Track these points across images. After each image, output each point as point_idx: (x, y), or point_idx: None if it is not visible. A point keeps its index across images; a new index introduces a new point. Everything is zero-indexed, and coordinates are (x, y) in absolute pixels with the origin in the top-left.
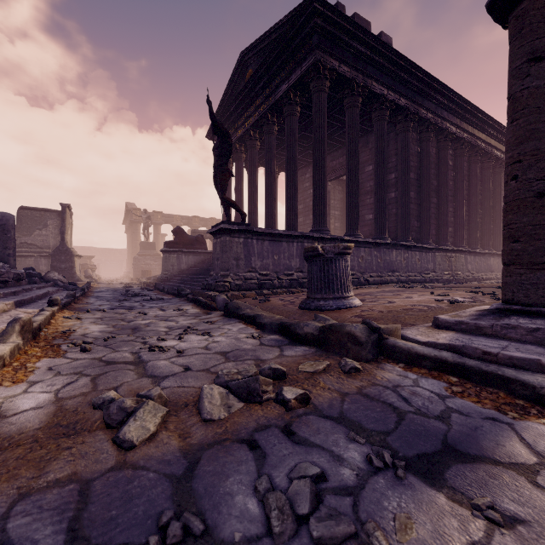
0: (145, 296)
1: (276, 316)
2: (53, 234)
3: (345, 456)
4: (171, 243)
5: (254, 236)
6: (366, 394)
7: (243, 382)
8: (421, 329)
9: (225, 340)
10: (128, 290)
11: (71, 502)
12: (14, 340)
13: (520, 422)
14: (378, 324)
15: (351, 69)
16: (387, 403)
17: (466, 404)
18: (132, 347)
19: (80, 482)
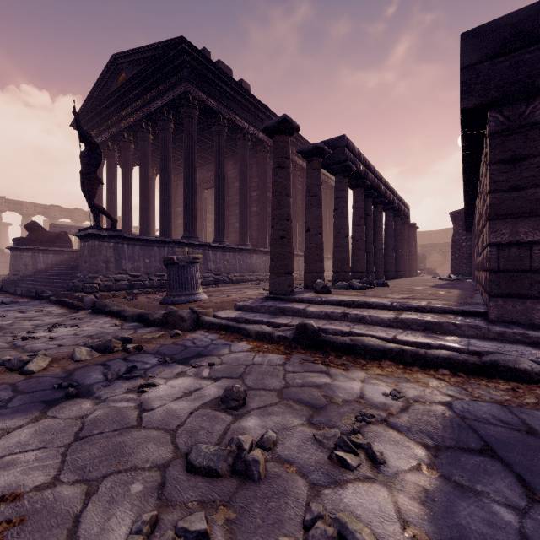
0: None
1: (139, 310)
2: None
3: (150, 362)
4: (24, 239)
5: (125, 241)
6: (176, 343)
7: (102, 343)
8: (227, 311)
9: (92, 328)
10: None
11: (8, 387)
12: None
13: (236, 344)
14: (200, 309)
15: (218, 103)
16: (184, 345)
17: (221, 341)
18: (4, 339)
19: (9, 384)
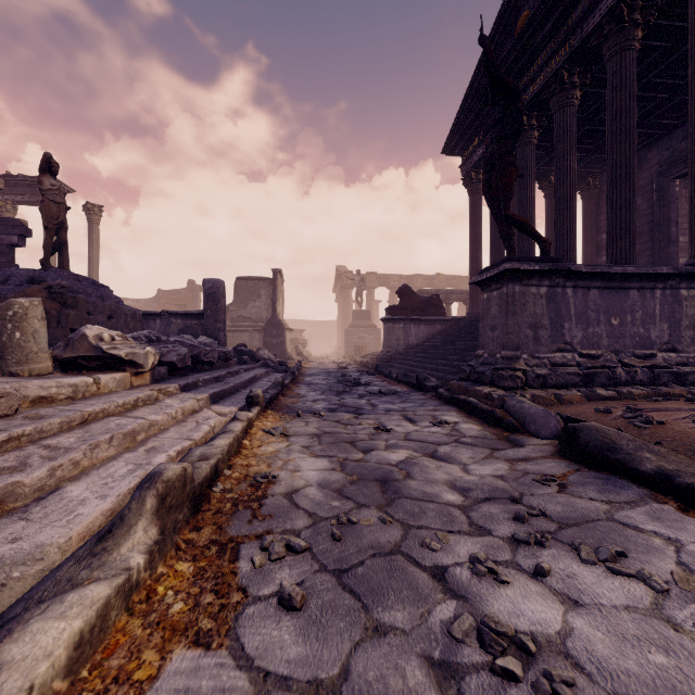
0: (368, 385)
1: None
2: (265, 305)
3: None
4: (395, 308)
5: (568, 281)
6: None
7: None
8: None
9: None
10: (344, 374)
11: None
12: (137, 541)
13: None
14: None
15: None
16: None
17: None
18: (418, 614)
19: None
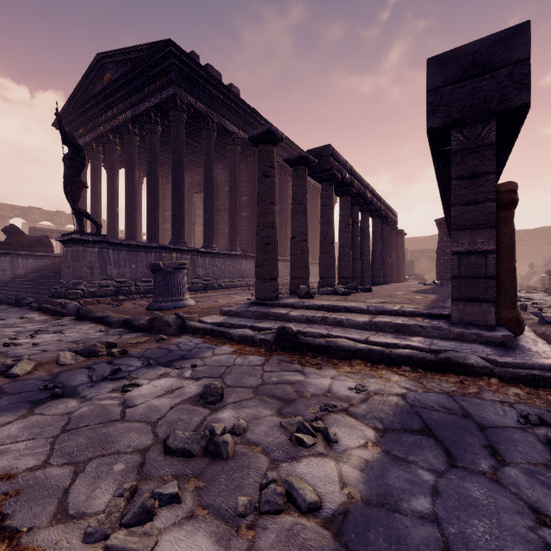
0: None
1: (124, 316)
2: None
3: (134, 365)
4: (1, 243)
5: (110, 246)
6: (161, 347)
7: (87, 348)
8: (213, 316)
9: (76, 334)
10: None
11: None
12: None
13: (219, 347)
14: (186, 315)
15: (206, 107)
16: (169, 349)
17: (205, 345)
18: None
19: None
